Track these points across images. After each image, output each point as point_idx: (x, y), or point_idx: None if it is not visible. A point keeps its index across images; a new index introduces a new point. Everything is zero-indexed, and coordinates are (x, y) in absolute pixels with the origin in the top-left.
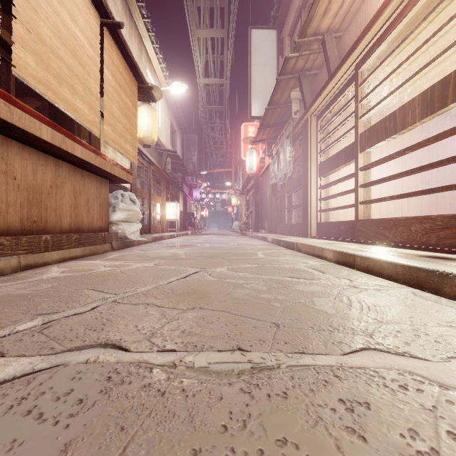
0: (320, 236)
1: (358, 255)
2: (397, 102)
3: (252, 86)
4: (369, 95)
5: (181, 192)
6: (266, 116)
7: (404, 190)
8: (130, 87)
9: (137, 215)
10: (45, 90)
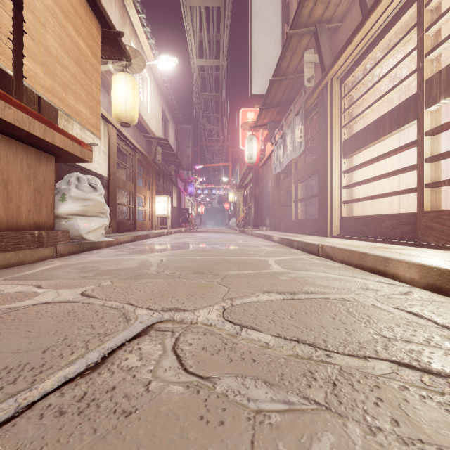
0: (346, 235)
1: None
2: (447, 59)
3: (253, 59)
4: (449, 13)
5: (174, 187)
6: (270, 92)
7: (449, 176)
8: (87, 25)
9: (99, 206)
10: None
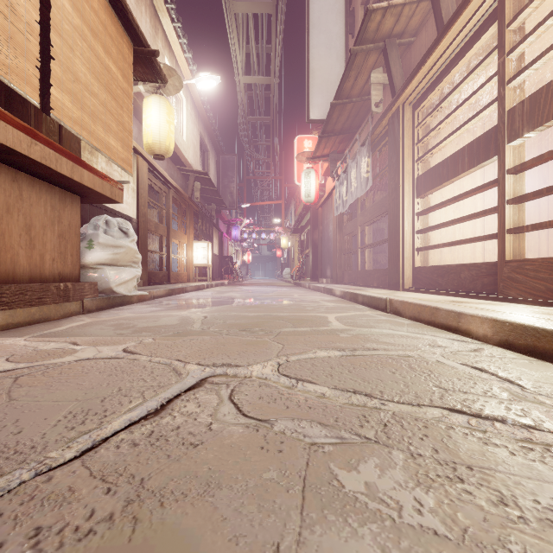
0: (420, 288)
1: None
2: (539, 81)
3: (311, 77)
4: (532, 35)
5: (215, 230)
6: (331, 117)
7: (543, 218)
8: (117, 44)
9: (131, 255)
10: None
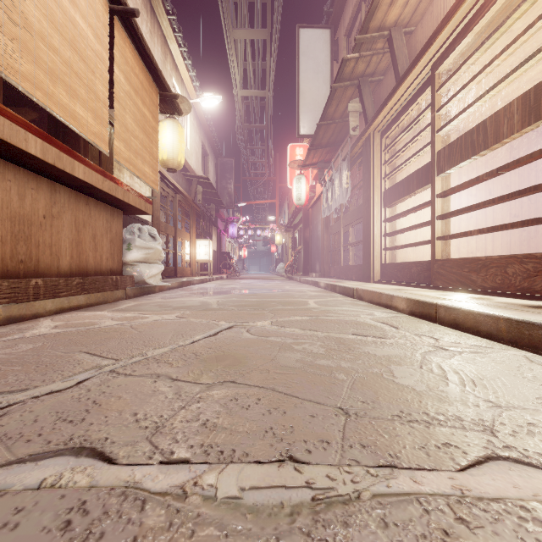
0: (385, 280)
1: (442, 305)
2: (480, 115)
3: (301, 98)
4: (450, 102)
5: (214, 228)
6: (318, 134)
7: (488, 224)
8: (149, 94)
9: (158, 254)
10: (33, 89)
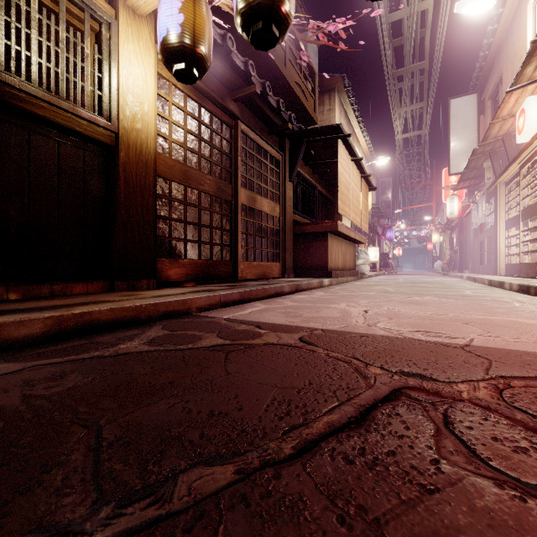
0: (505, 274)
1: (492, 280)
2: None
3: (451, 148)
4: (525, 189)
5: (376, 235)
6: (464, 174)
7: None
8: (366, 193)
9: (368, 261)
10: (354, 221)
